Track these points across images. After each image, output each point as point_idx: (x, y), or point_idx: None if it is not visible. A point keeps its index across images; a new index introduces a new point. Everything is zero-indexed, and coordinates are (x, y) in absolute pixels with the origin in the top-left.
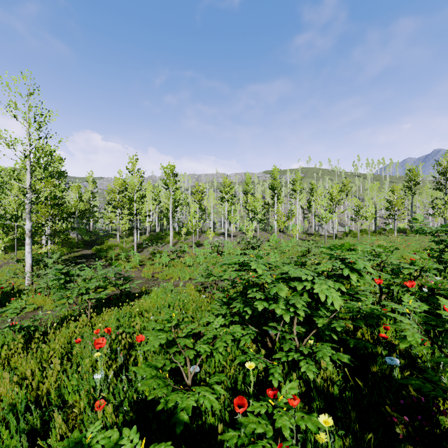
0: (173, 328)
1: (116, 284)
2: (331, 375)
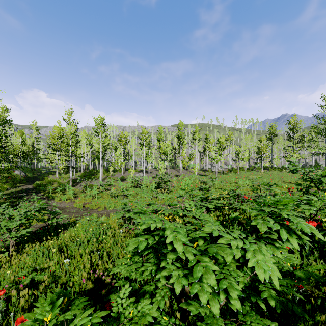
0: None
1: (42, 220)
2: None
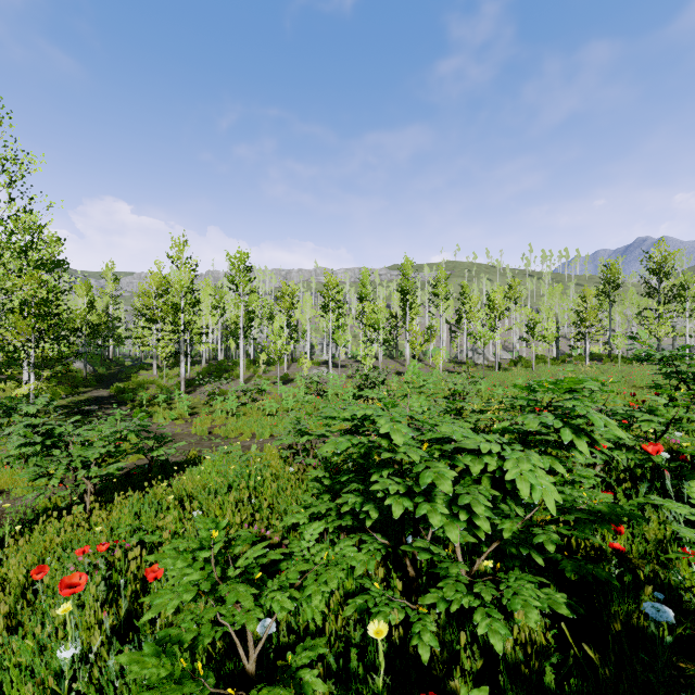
0: (213, 563)
1: (140, 449)
2: (532, 634)
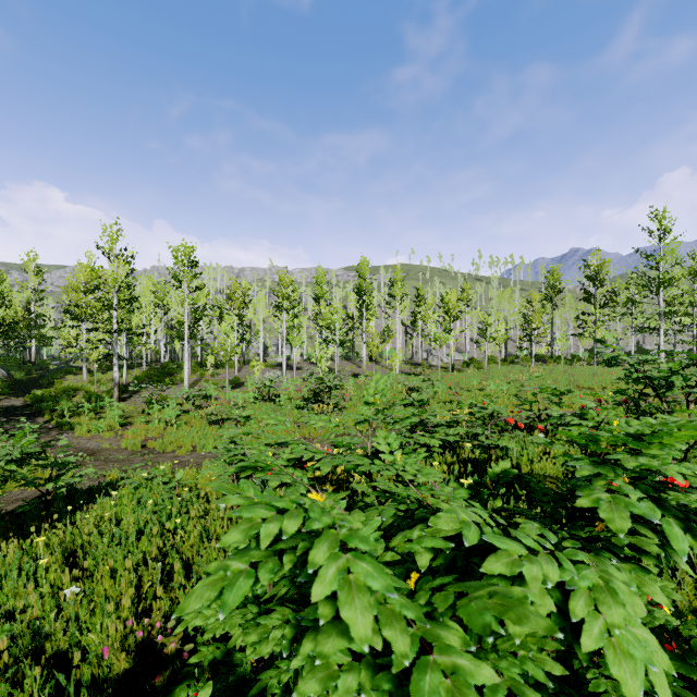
0: None
1: (30, 482)
2: None
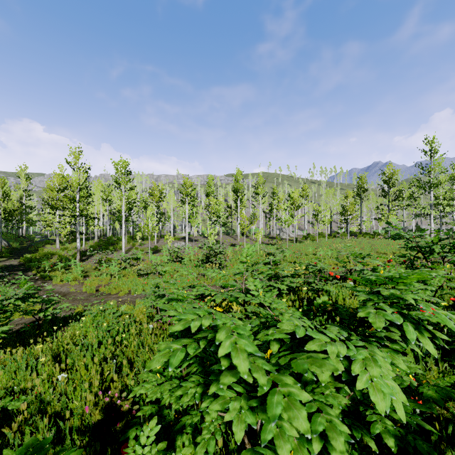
0: None
1: (29, 312)
2: None
